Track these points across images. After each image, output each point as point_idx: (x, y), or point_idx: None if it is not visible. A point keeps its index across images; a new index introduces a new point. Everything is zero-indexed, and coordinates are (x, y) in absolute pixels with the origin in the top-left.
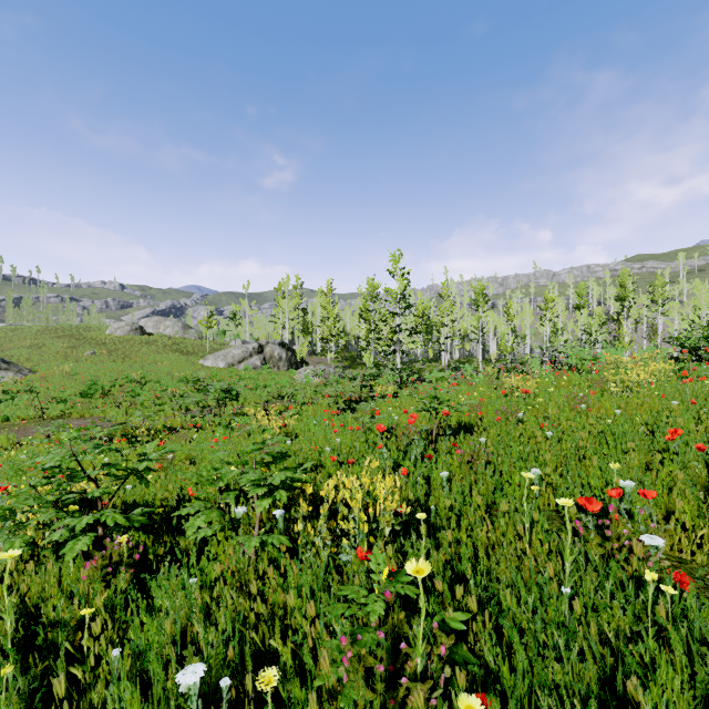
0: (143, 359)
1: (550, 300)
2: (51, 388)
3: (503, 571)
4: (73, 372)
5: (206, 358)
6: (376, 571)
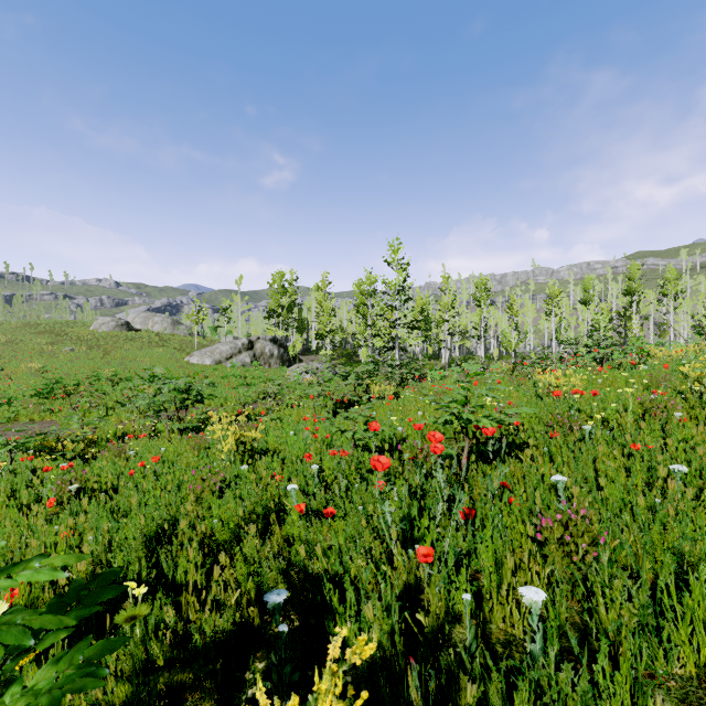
0: (124, 356)
1: (555, 294)
2: (12, 387)
3: None
4: (43, 370)
5: (192, 354)
6: None
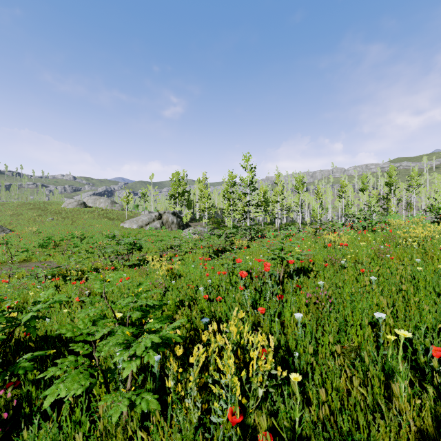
0: (84, 223)
1: (344, 185)
2: (22, 241)
3: (381, 437)
4: (38, 231)
5: (125, 222)
6: None
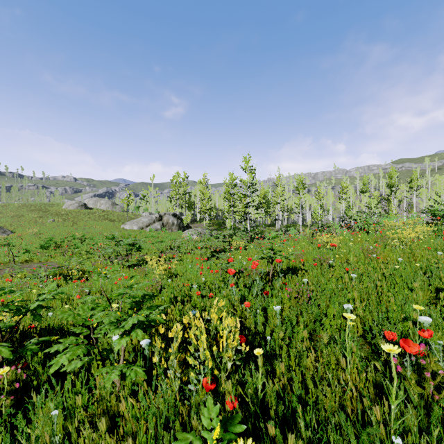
0: (85, 224)
1: (345, 187)
2: (23, 243)
3: (328, 400)
4: (39, 233)
5: (125, 224)
6: (207, 427)
